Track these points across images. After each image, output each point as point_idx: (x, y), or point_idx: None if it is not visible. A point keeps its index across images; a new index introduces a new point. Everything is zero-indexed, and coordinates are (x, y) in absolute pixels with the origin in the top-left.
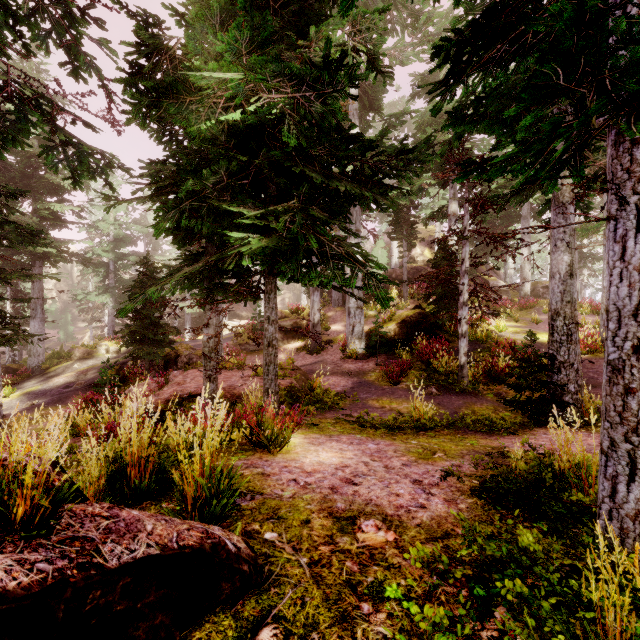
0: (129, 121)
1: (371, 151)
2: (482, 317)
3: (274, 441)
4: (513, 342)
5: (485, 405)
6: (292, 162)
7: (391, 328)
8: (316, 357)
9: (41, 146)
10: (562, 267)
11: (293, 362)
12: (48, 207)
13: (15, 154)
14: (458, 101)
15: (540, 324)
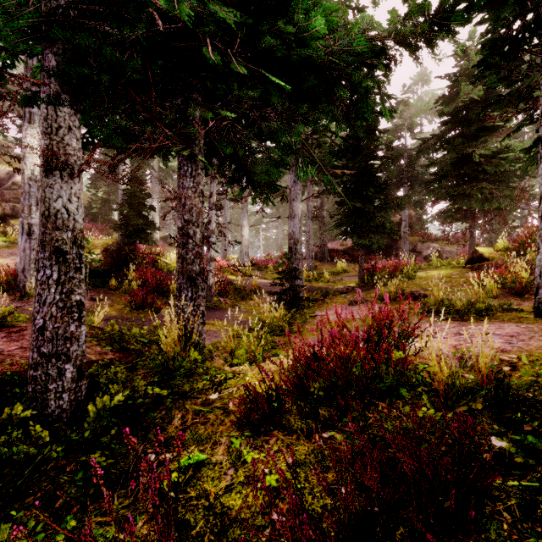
0: None
1: None
2: None
3: None
4: None
5: (241, 314)
6: None
7: (97, 256)
8: None
9: None
10: (300, 212)
11: None
12: None
13: None
14: None
15: None
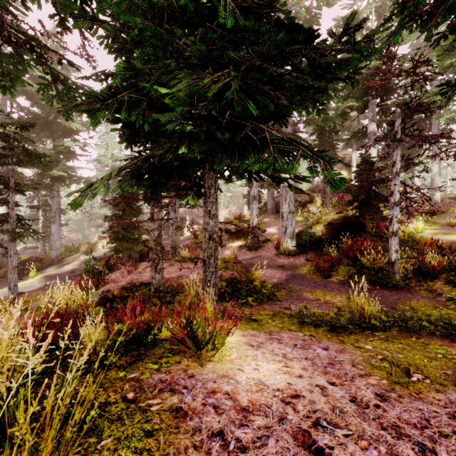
0: (76, 24)
1: (310, 43)
2: (409, 218)
3: (206, 344)
4: (439, 241)
5: (422, 301)
6: (230, 51)
7: (319, 229)
8: (254, 253)
9: (38, 84)
10: None
11: (236, 257)
12: (63, 144)
13: (41, 107)
14: (394, 3)
15: (455, 227)
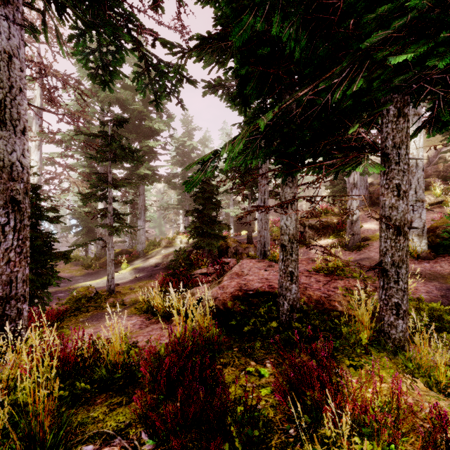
0: None
1: None
2: None
3: None
4: None
5: None
6: None
7: None
8: (357, 254)
9: (133, 73)
10: None
11: None
12: (147, 145)
13: (130, 112)
14: None
15: None
